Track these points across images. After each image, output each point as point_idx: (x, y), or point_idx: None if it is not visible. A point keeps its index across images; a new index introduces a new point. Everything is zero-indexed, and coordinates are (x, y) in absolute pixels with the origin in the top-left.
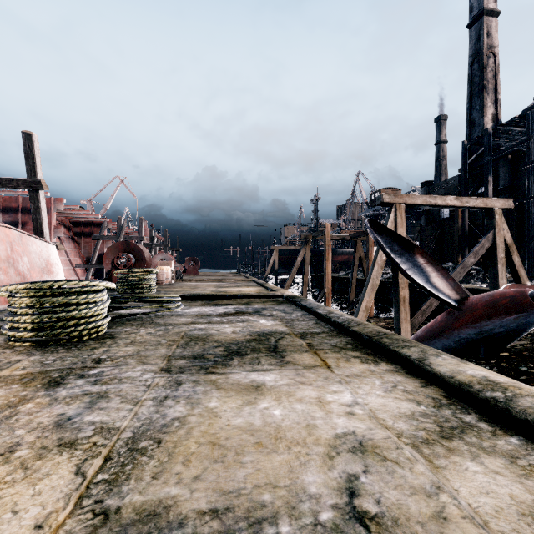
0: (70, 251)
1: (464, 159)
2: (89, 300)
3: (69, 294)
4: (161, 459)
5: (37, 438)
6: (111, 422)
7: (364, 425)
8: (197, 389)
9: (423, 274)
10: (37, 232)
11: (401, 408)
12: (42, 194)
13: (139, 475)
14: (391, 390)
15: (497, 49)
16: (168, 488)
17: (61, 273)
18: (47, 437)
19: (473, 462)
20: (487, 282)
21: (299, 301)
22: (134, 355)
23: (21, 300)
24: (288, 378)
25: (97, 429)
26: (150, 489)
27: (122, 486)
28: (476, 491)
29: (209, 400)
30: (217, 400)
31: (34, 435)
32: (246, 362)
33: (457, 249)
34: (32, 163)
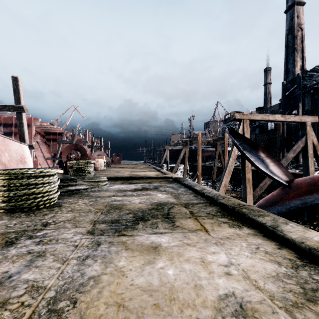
0: (44, 150)
1: (283, 93)
2: (44, 181)
3: (33, 177)
4: None
5: None
6: (41, 280)
7: (240, 286)
8: (111, 249)
9: (264, 164)
10: (21, 138)
11: (267, 269)
12: (24, 115)
13: None
14: (256, 252)
15: (303, 26)
16: None
17: (31, 163)
18: None
19: None
20: (299, 169)
21: (183, 181)
22: (71, 220)
23: None
24: (178, 240)
25: (28, 287)
26: None
27: None
28: None
29: (119, 260)
30: (125, 259)
31: None
32: (148, 226)
33: (279, 148)
34: (18, 95)
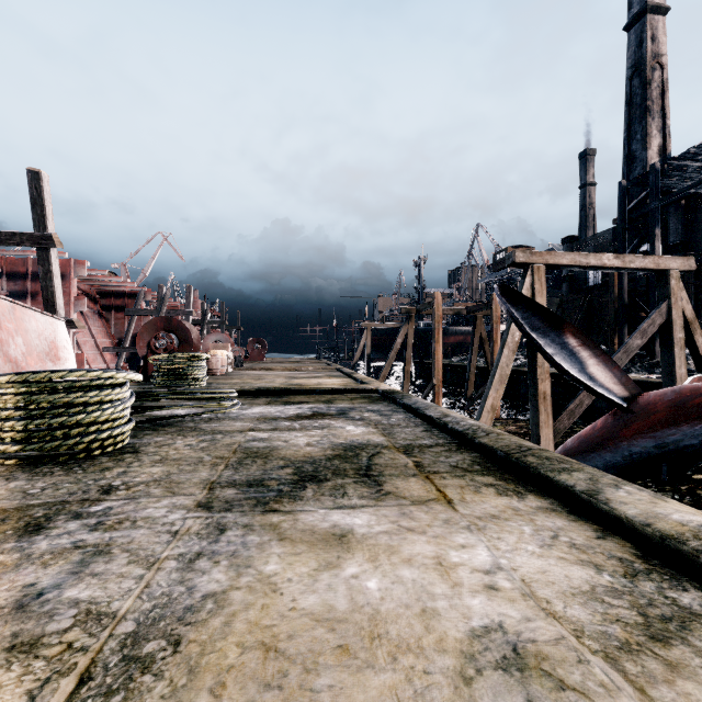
0: (96, 330)
1: (622, 206)
2: (102, 399)
3: (78, 389)
4: (175, 680)
5: None
6: (105, 601)
7: (516, 612)
8: (248, 539)
9: (576, 362)
10: (48, 304)
11: (572, 578)
12: (55, 254)
13: None
14: (551, 544)
15: (665, 58)
16: None
17: (71, 359)
18: None
19: None
20: (654, 371)
21: (401, 398)
22: (162, 481)
23: (3, 399)
24: (388, 521)
25: (80, 615)
26: None
27: None
28: None
29: (265, 561)
30: (278, 559)
31: None
32: (325, 493)
33: (612, 327)
34: (41, 211)
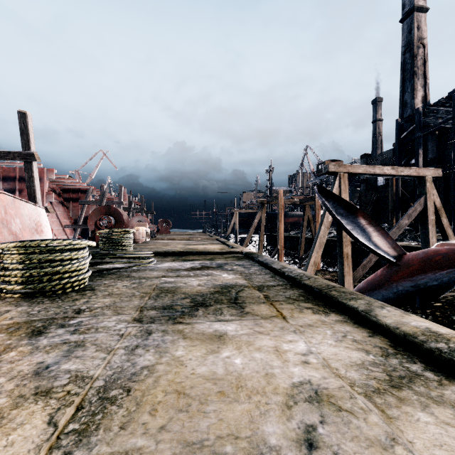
0: (60, 214)
1: (398, 135)
2: (72, 257)
3: (55, 251)
4: (129, 408)
5: (16, 386)
6: (85, 371)
7: (318, 374)
8: (165, 338)
9: (365, 234)
10: (31, 197)
11: (352, 357)
12: (35, 165)
13: (108, 425)
14: (342, 340)
15: (426, 40)
16: (135, 439)
17: (49, 233)
18: (25, 385)
19: (424, 412)
20: (418, 240)
21: (257, 257)
22: (111, 306)
23: (11, 257)
24: (247, 328)
25: (72, 377)
26: (117, 440)
27: (91, 436)
28: (430, 443)
29: (175, 349)
30: (183, 348)
31: (13, 384)
32: (210, 313)
33: (392, 212)
34: (27, 138)
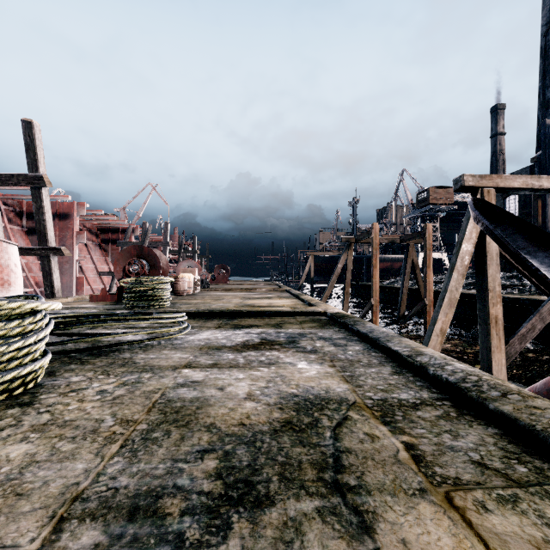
0: (97, 258)
1: (545, 143)
2: None
3: None
4: None
5: None
6: None
7: None
8: None
9: None
10: (41, 235)
11: None
12: (46, 192)
13: None
14: None
15: None
16: None
17: (18, 283)
18: None
19: None
20: None
21: (353, 324)
22: (1, 486)
23: None
24: None
25: None
26: None
27: None
28: None
29: None
30: None
31: None
32: None
33: None
34: (34, 155)
